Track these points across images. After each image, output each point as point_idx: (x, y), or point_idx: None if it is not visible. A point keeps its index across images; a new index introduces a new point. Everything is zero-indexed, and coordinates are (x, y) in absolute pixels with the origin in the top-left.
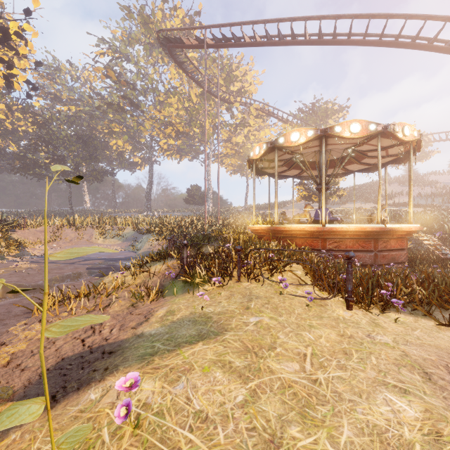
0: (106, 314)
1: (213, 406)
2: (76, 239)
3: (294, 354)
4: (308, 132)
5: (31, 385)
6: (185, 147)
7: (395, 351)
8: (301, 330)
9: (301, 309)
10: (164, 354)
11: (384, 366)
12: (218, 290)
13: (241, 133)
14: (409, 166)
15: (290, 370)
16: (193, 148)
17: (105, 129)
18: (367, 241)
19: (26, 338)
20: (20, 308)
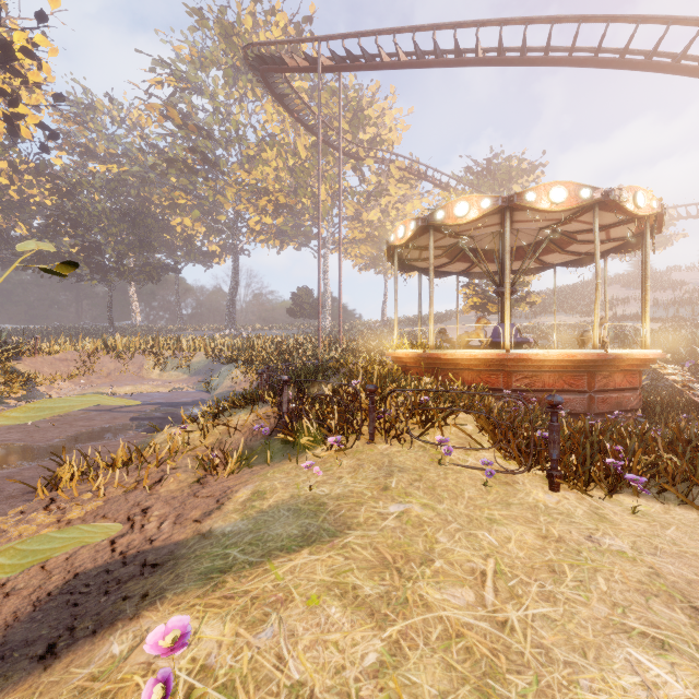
0: (154, 496)
1: (323, 673)
2: (117, 372)
3: (466, 572)
4: (482, 202)
5: (17, 623)
6: (288, 228)
7: (637, 567)
8: (476, 527)
9: (475, 490)
10: (244, 570)
11: (622, 595)
12: (337, 457)
13: (376, 206)
14: (643, 256)
15: (458, 604)
16: (300, 230)
17: (164, 200)
18: (577, 376)
19: (20, 537)
20: (17, 484)
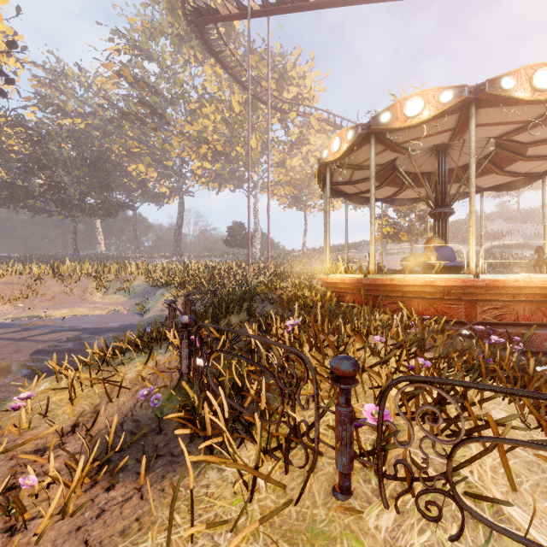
0: None
1: None
2: (61, 294)
3: None
4: (442, 95)
5: None
6: (225, 172)
7: None
8: None
9: None
10: None
11: None
12: None
13: (298, 154)
14: None
15: None
16: (235, 175)
17: (122, 149)
18: None
19: None
20: None
